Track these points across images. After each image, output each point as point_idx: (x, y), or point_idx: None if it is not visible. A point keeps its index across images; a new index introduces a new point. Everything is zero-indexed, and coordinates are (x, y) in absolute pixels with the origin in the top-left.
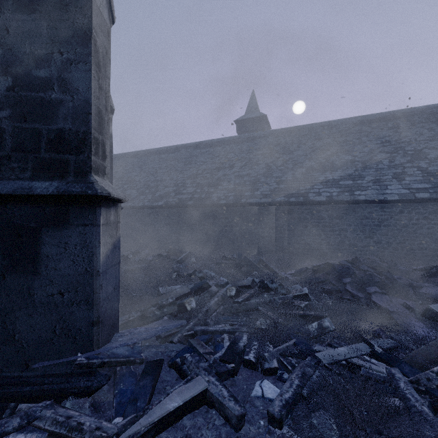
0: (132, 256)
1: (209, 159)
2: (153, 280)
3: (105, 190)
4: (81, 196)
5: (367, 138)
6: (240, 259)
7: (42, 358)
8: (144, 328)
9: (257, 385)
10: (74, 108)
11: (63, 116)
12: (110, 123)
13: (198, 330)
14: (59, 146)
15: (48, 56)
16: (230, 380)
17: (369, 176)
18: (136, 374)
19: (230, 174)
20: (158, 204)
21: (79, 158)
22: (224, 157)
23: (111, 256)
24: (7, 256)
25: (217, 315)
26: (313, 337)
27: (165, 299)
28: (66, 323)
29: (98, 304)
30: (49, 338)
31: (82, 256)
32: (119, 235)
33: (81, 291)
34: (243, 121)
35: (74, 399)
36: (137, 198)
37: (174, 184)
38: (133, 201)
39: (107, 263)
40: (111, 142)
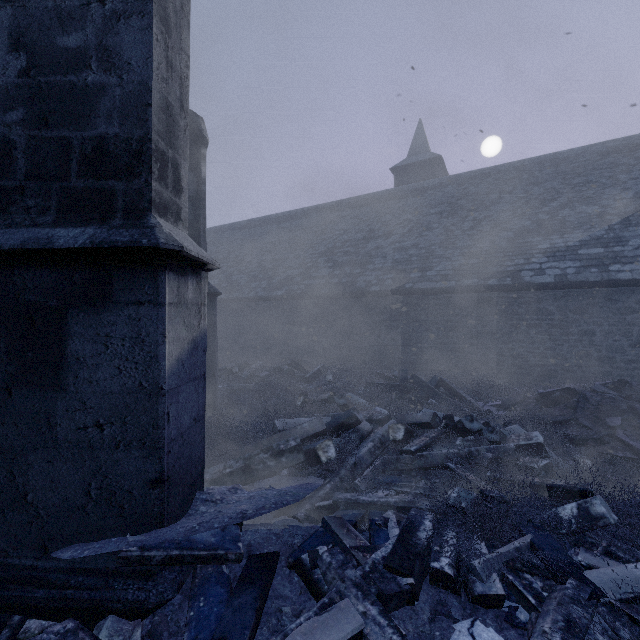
0: (238, 371)
1: (353, 225)
2: (267, 408)
3: (174, 240)
4: (130, 251)
5: (629, 175)
6: (405, 377)
7: (68, 539)
8: (247, 492)
9: (464, 631)
10: (123, 97)
11: (105, 112)
12: (202, 162)
13: (340, 500)
14: (100, 167)
15: (81, 10)
16: (407, 612)
17: (637, 238)
18: (229, 580)
19: (386, 246)
20: (277, 295)
21: (132, 186)
22: (376, 221)
23: (188, 363)
24: (15, 357)
25: (373, 472)
26: (568, 533)
27: (284, 441)
28: (108, 479)
29: (161, 448)
30: (80, 504)
31: (134, 359)
32: (204, 326)
33: (132, 424)
34: (404, 168)
35: (118, 621)
36: (248, 286)
37: (301, 264)
38: (242, 290)
39: (179, 375)
40: (204, 192)
